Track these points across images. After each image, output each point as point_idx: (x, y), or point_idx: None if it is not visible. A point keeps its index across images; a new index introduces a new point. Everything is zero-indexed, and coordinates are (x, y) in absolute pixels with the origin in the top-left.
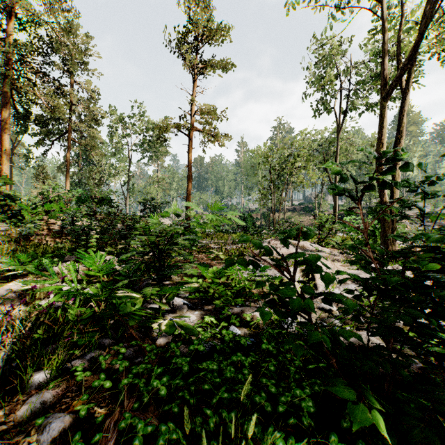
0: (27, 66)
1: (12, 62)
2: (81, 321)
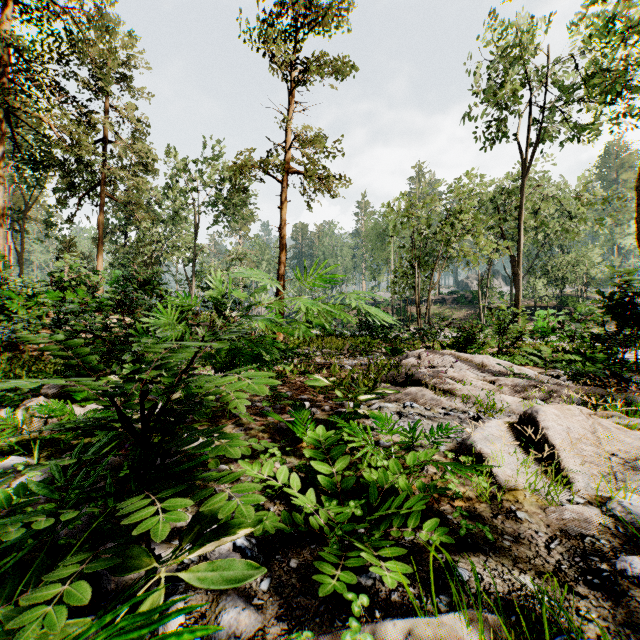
0: (29, 76)
1: (6, 70)
2: None
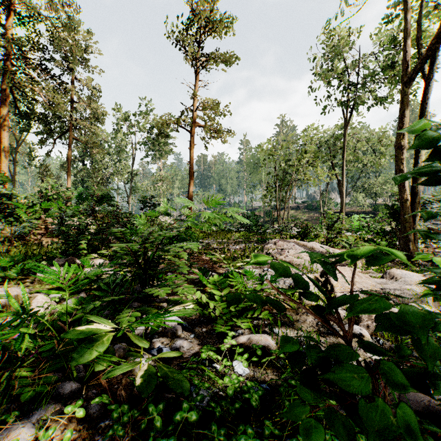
0: (26, 62)
1: (10, 58)
2: (42, 353)
